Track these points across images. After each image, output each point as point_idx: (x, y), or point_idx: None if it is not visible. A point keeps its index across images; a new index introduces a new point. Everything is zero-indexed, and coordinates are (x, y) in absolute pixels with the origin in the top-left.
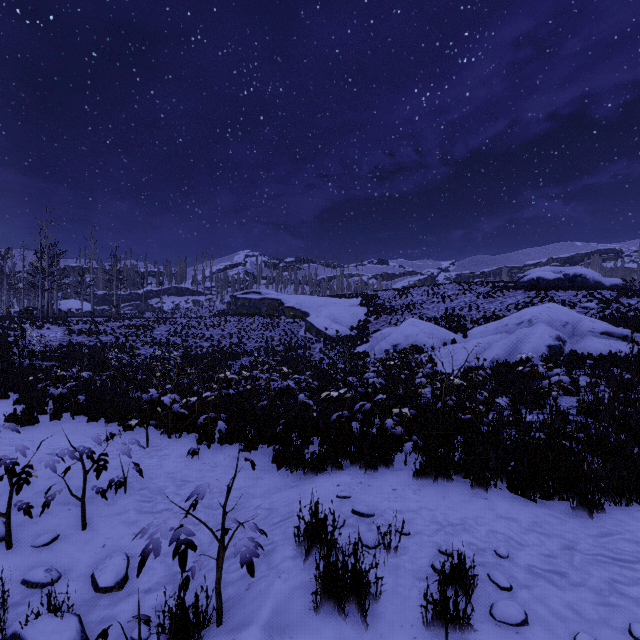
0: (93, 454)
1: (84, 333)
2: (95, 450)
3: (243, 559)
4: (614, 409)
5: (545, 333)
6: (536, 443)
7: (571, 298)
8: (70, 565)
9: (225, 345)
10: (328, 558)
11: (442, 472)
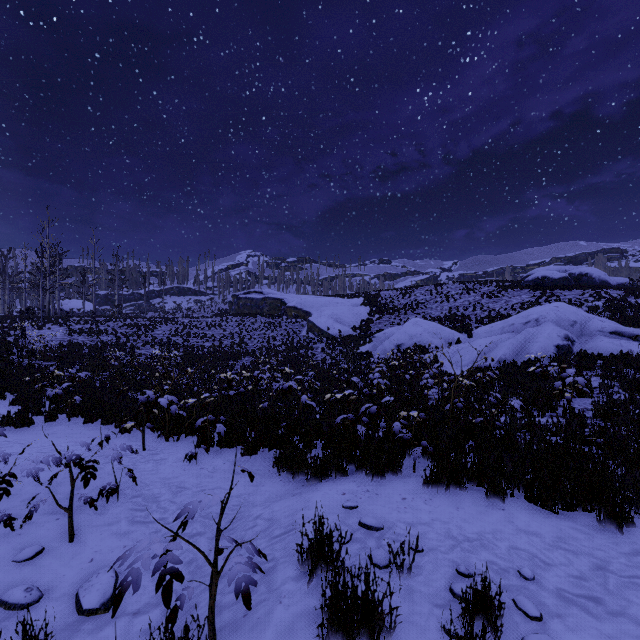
0: (86, 458)
1: (85, 333)
2: (89, 454)
3: (238, 588)
4: (633, 412)
5: (553, 333)
6: (553, 448)
7: (577, 297)
8: (53, 583)
9: (227, 345)
10: (335, 585)
11: (454, 480)
